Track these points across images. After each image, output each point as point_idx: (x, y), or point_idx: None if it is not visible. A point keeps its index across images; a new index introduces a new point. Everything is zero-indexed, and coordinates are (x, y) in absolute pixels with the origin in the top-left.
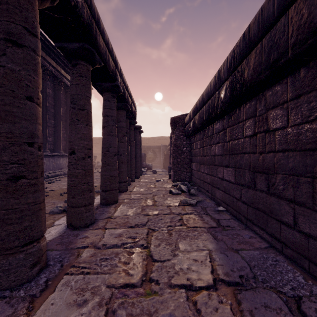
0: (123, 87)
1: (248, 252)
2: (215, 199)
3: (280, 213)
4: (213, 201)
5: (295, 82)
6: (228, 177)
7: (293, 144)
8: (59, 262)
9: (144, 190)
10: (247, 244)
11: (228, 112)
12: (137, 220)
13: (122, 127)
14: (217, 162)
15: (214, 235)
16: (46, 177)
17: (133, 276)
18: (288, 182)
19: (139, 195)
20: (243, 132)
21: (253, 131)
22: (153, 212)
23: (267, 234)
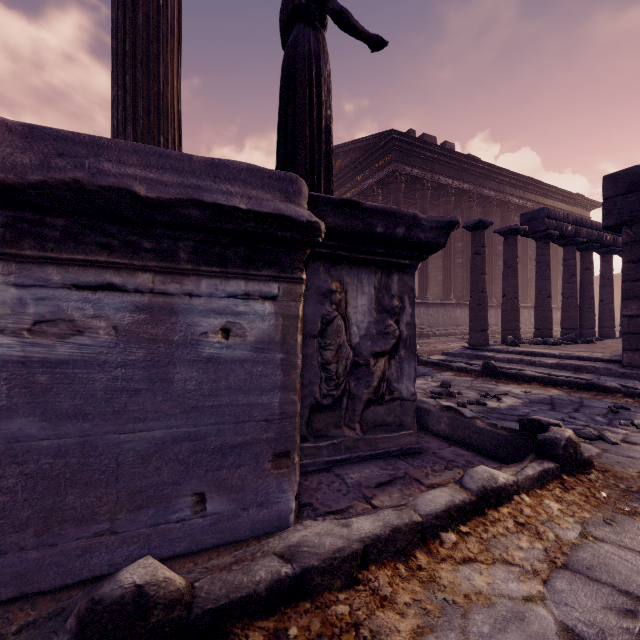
0: None
1: None
2: None
3: None
4: None
5: None
6: None
7: None
8: None
9: None
10: None
11: None
12: None
13: None
14: None
15: None
16: None
17: None
18: None
19: None
20: None
21: None
22: None
23: None
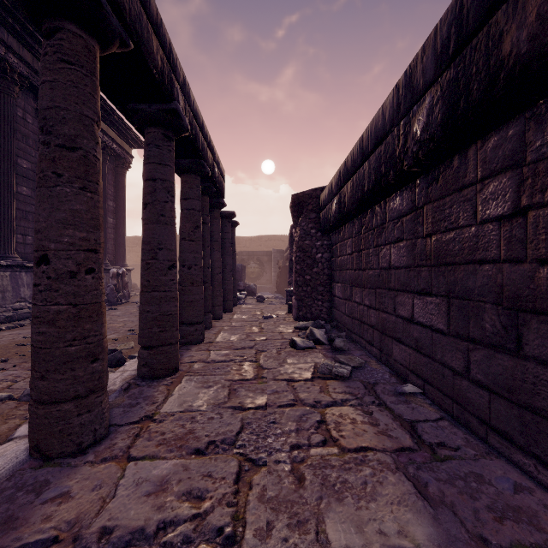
0: (192, 122)
1: None
2: (391, 363)
3: None
4: (385, 366)
5: None
6: (427, 316)
7: None
8: None
9: (238, 339)
10: (522, 522)
11: (429, 168)
12: (215, 427)
13: (192, 209)
14: (395, 283)
15: (417, 481)
16: None
17: None
18: None
19: (227, 353)
20: (475, 211)
21: (513, 204)
22: (255, 400)
23: None
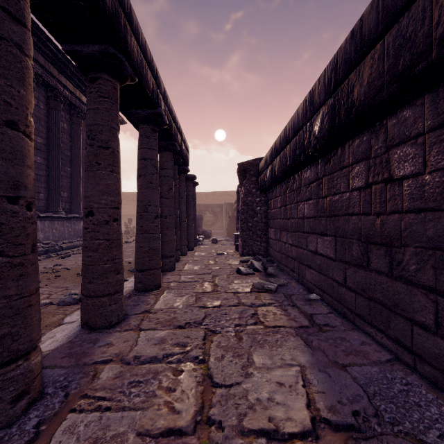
0: (169, 117)
1: (362, 369)
2: (304, 283)
3: (411, 308)
4: (301, 285)
5: (438, 103)
6: (325, 249)
7: (434, 201)
8: (63, 388)
9: (199, 268)
10: (359, 356)
11: (325, 154)
12: (189, 316)
13: (167, 176)
14: (307, 228)
15: (307, 340)
16: (59, 248)
17: (181, 413)
18: (425, 259)
19: (192, 276)
20: (349, 183)
21: (366, 181)
22: (213, 303)
23: (389, 339)
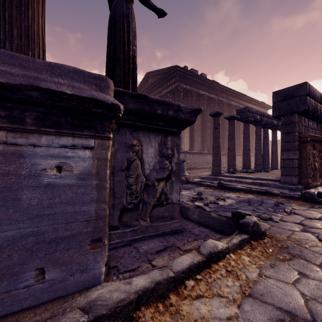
0: None
1: None
2: None
3: None
4: None
5: None
6: None
7: None
8: None
9: None
10: None
11: None
12: None
13: None
14: None
15: None
16: None
17: None
18: None
19: None
20: None
21: None
22: None
23: None
